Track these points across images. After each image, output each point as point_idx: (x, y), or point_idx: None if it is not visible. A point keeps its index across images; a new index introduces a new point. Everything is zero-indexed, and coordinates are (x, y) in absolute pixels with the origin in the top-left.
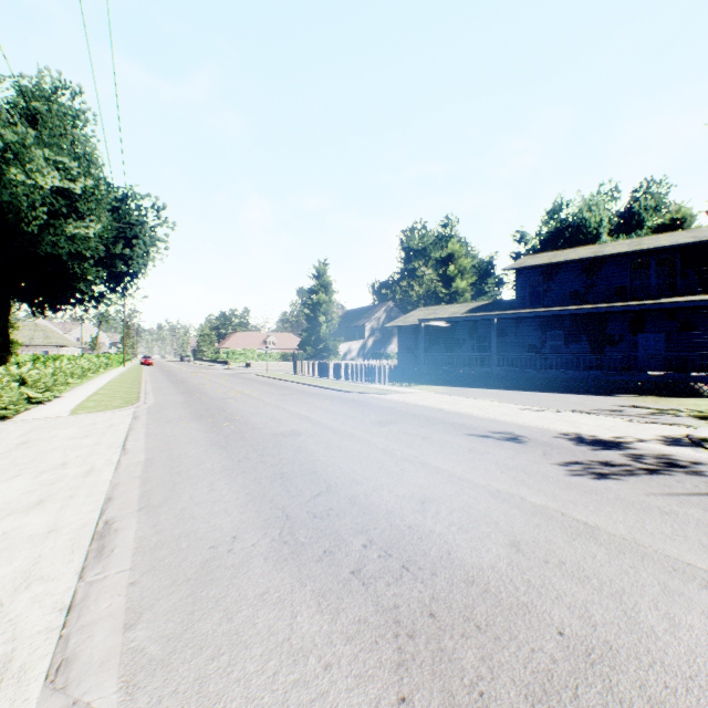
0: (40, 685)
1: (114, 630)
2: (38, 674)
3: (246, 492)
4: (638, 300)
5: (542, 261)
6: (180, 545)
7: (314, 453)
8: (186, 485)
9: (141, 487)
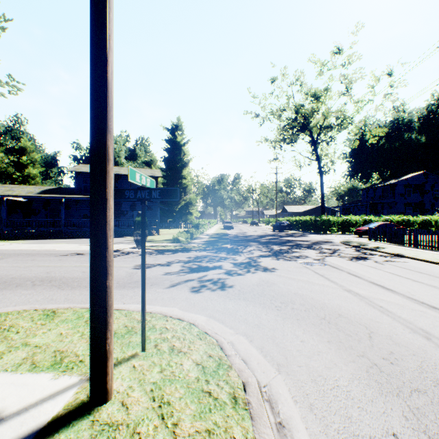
0: None
1: None
2: None
3: None
4: None
5: None
6: None
7: None
8: None
9: None
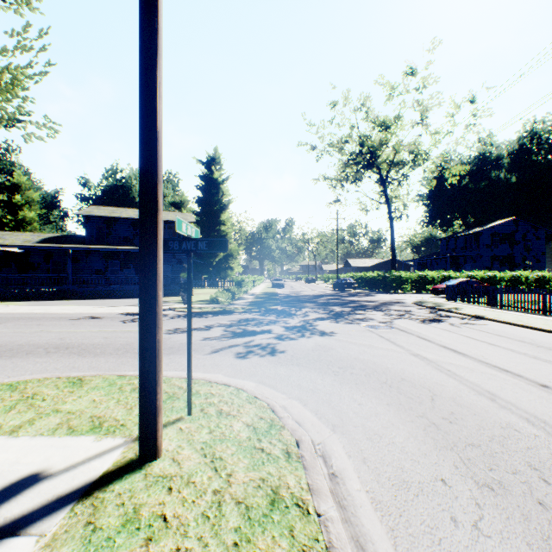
0: None
1: None
2: None
3: None
4: None
5: (106, 214)
6: None
7: None
8: None
9: None
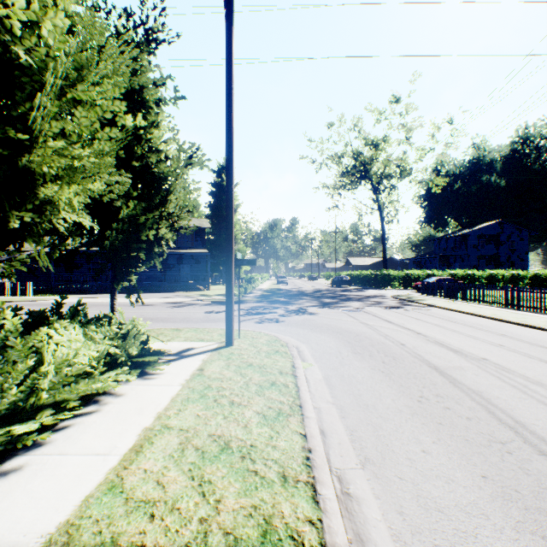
0: None
1: None
2: None
3: None
4: (181, 249)
5: None
6: None
7: None
8: None
9: None
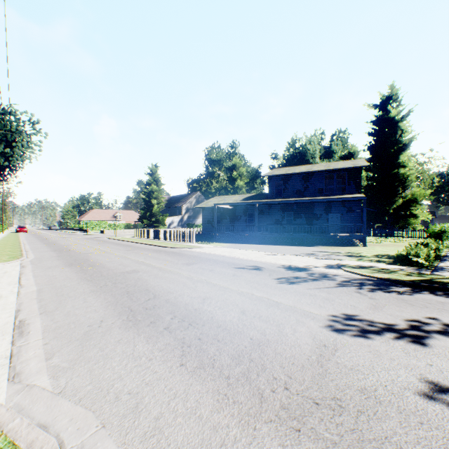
0: (6, 382)
1: (40, 361)
2: (3, 379)
3: (106, 301)
4: (328, 196)
5: (282, 172)
6: (70, 327)
7: (147, 280)
8: (68, 300)
9: (38, 303)
